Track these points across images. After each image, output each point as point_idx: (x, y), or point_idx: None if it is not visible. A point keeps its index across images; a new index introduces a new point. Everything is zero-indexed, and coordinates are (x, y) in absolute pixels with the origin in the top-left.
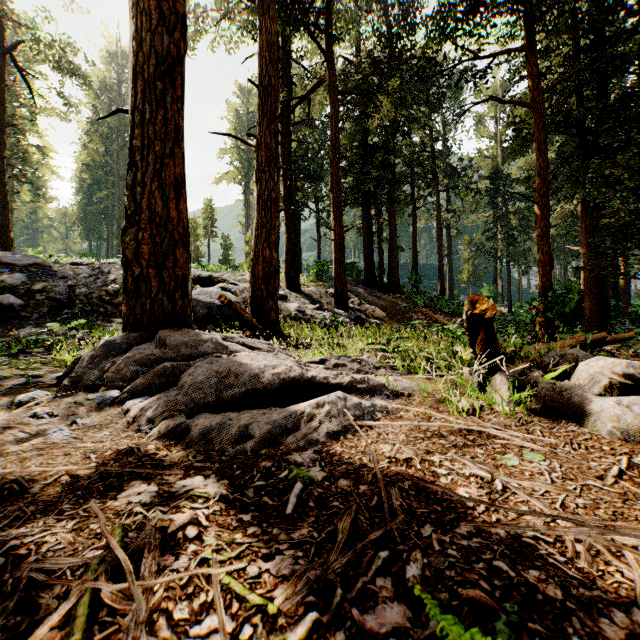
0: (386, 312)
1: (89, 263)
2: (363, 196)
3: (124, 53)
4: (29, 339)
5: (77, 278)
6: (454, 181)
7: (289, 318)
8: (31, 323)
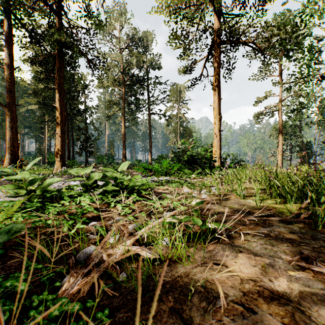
0: None
1: None
2: None
3: None
4: None
5: None
6: None
7: None
8: None
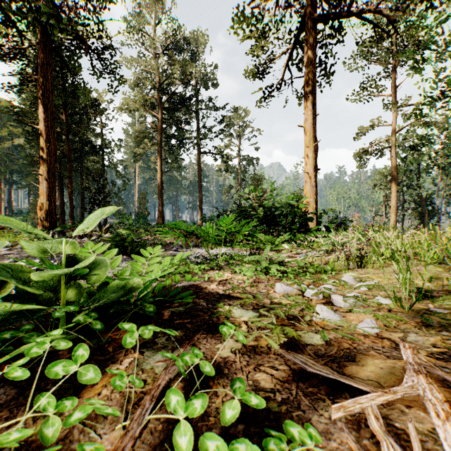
0: None
1: None
2: None
3: None
4: None
5: None
6: None
7: None
8: None
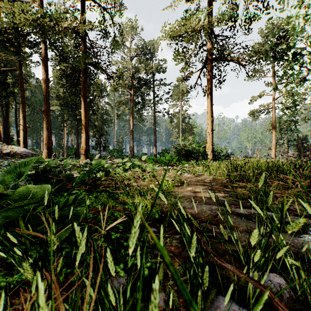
0: None
1: None
2: None
3: None
4: None
5: None
6: None
7: None
8: None
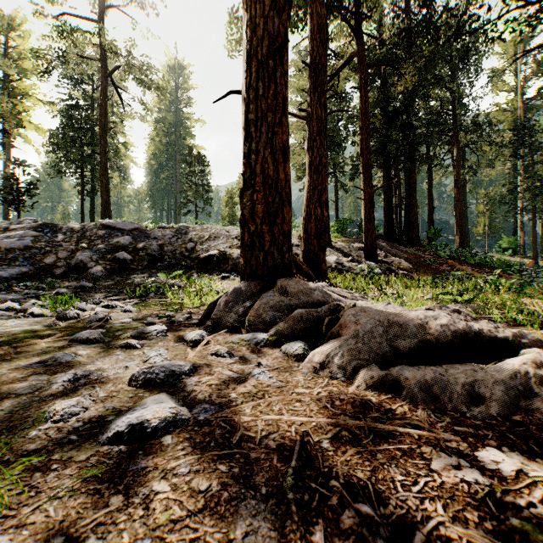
0: (412, 264)
1: (170, 227)
2: (383, 158)
3: (180, 65)
4: (143, 286)
5: (164, 238)
6: (470, 137)
7: (330, 269)
8: (138, 273)
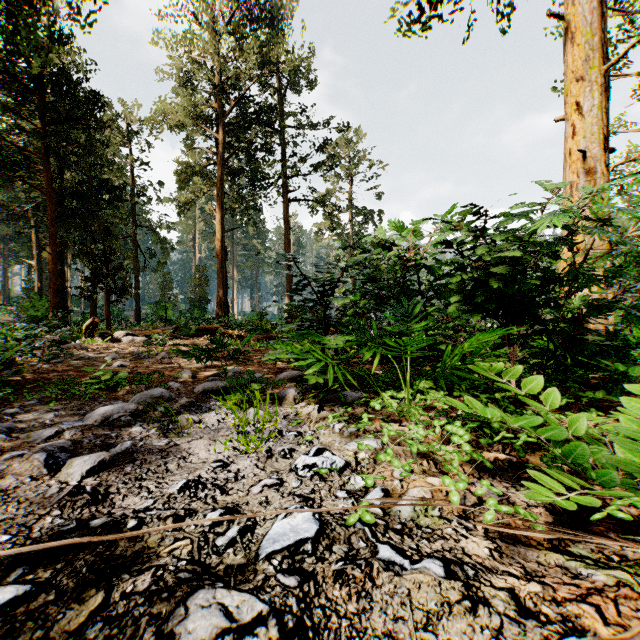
0: None
1: None
2: None
3: None
4: None
5: None
6: None
7: None
8: None
